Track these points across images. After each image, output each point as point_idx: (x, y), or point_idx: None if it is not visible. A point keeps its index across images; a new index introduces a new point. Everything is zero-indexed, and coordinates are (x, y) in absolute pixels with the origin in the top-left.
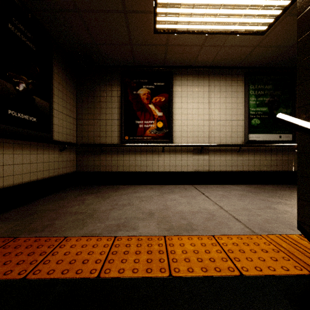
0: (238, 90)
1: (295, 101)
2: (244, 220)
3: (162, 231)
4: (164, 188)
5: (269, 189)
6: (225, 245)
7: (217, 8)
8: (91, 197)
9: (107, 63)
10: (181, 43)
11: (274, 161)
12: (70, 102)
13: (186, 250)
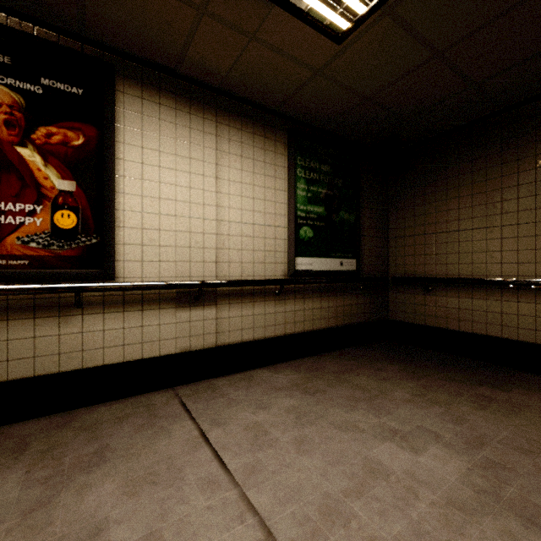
0: (277, 163)
1: (360, 203)
2: None
3: None
4: (79, 434)
5: (332, 372)
6: None
7: None
8: None
9: None
10: None
11: (333, 308)
12: None
13: None
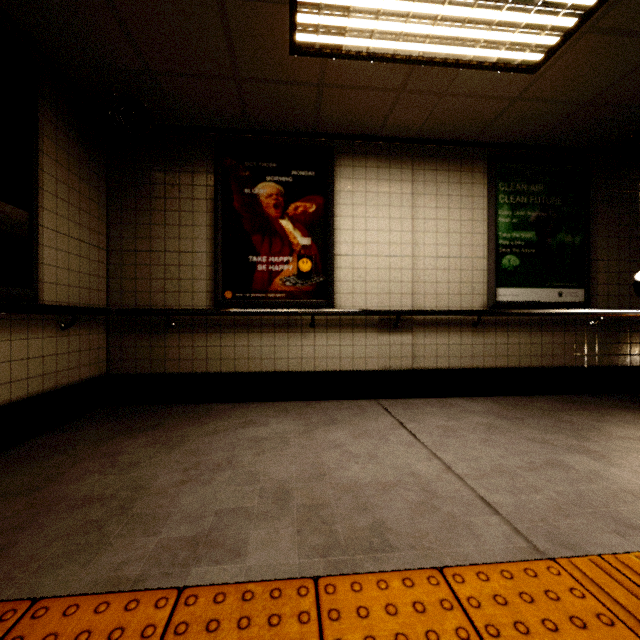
0: (475, 194)
1: (590, 221)
2: (507, 508)
3: (311, 558)
4: (316, 411)
5: (540, 409)
6: (476, 607)
7: (438, 3)
8: (137, 444)
9: (182, 121)
10: (353, 82)
11: (548, 345)
12: (92, 209)
13: (375, 635)
